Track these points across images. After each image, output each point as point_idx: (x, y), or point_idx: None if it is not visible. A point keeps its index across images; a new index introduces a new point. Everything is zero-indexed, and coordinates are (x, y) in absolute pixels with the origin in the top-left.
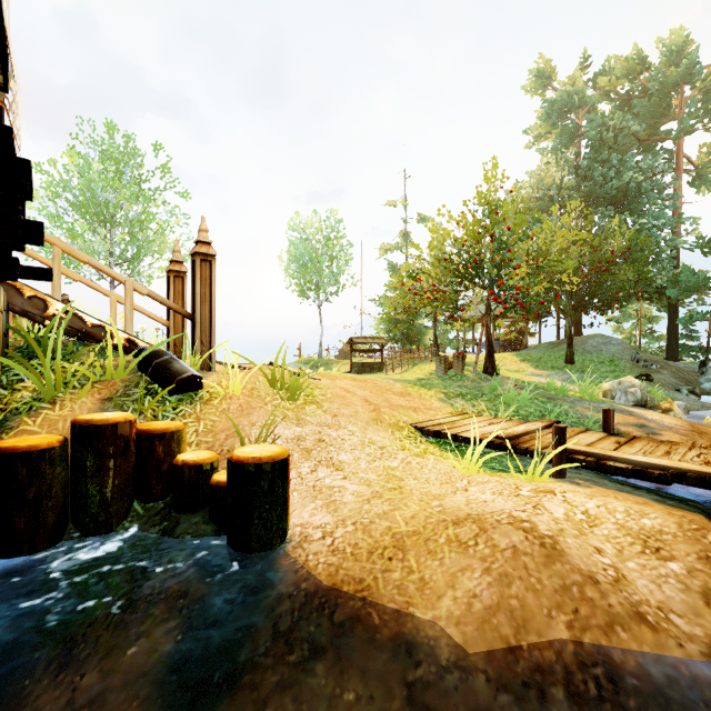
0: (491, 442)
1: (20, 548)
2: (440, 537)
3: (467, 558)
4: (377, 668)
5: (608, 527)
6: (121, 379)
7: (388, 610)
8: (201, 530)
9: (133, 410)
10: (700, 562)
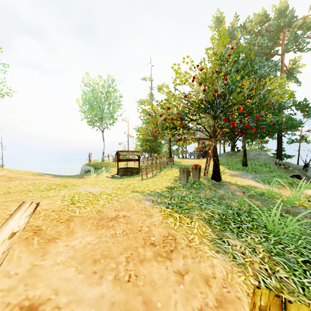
0: None
1: None
2: None
3: None
4: None
5: None
6: None
7: None
8: None
9: None
10: None
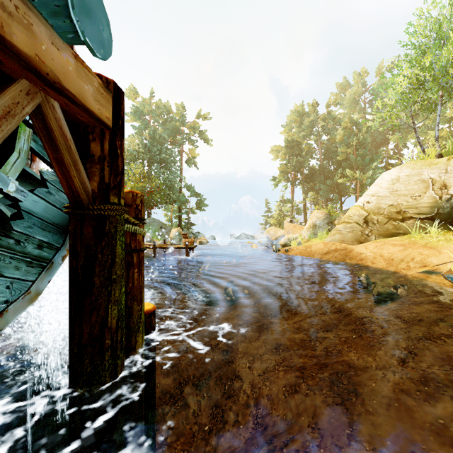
0: None
1: None
2: None
3: None
4: None
5: None
6: None
7: None
8: None
9: None
10: None
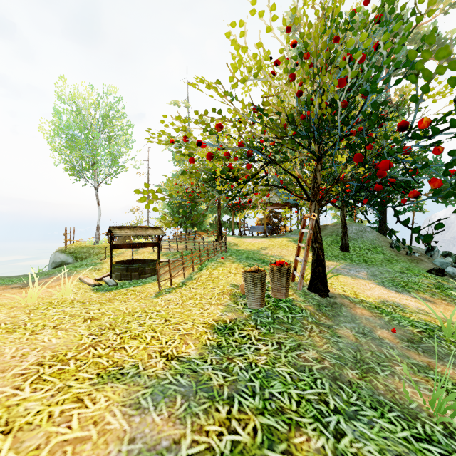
0: None
1: None
2: None
3: None
4: None
5: None
6: None
7: None
8: None
9: None
10: None
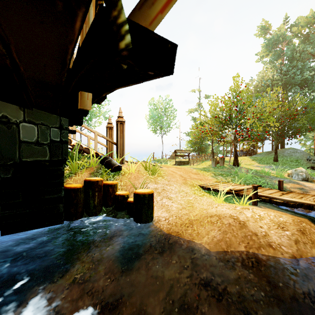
0: (229, 192)
1: (72, 218)
2: (205, 220)
3: (213, 226)
4: (182, 254)
5: (266, 220)
6: (95, 166)
7: (186, 240)
8: (125, 216)
9: (100, 177)
10: (297, 231)
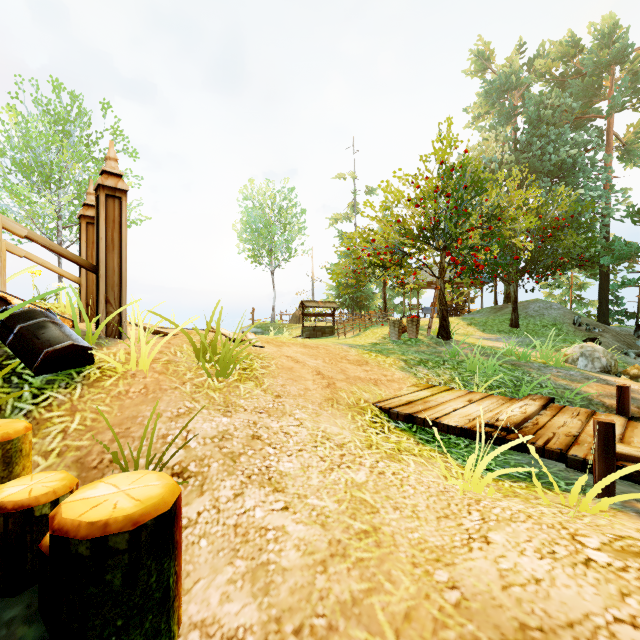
0: (488, 435)
1: None
2: None
3: None
4: None
5: None
6: None
7: None
8: (14, 639)
9: None
10: None
